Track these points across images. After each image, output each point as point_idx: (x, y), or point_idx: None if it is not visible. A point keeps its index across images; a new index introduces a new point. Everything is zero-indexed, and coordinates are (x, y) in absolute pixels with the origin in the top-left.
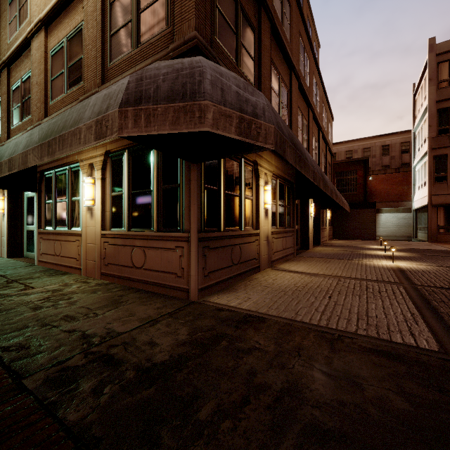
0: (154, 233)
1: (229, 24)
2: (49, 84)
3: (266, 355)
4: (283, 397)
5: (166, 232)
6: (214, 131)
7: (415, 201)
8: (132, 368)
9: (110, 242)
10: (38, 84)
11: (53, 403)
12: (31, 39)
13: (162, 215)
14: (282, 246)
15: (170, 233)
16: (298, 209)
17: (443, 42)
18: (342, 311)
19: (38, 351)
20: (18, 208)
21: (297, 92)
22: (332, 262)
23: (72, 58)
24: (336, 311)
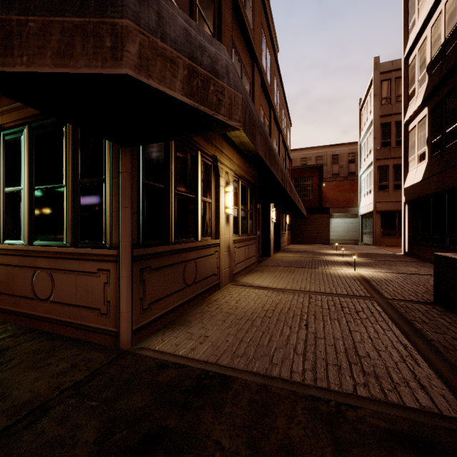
0: (66, 248)
1: None
2: None
3: None
4: None
5: (86, 247)
6: (143, 78)
7: (361, 207)
8: None
9: (1, 261)
10: None
11: None
12: None
13: (80, 222)
14: (244, 256)
15: (90, 249)
16: (260, 214)
17: (385, 62)
18: (327, 349)
19: None
20: None
21: (260, 87)
22: (297, 272)
23: None
24: (320, 351)
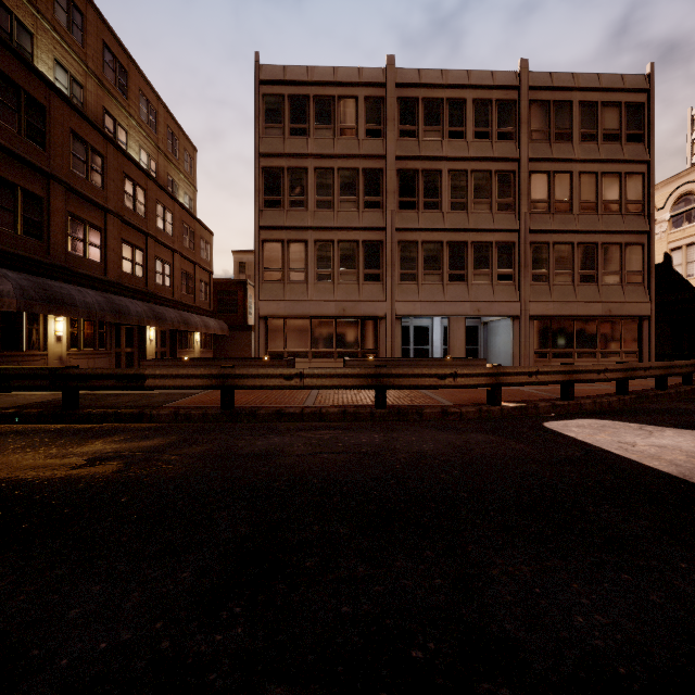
0: None
1: (7, 208)
2: None
3: None
4: None
5: None
6: None
7: None
8: None
9: None
10: None
11: None
12: None
13: None
14: (87, 366)
15: None
16: (134, 333)
17: None
18: None
19: None
20: None
21: (119, 228)
22: None
23: None
24: None
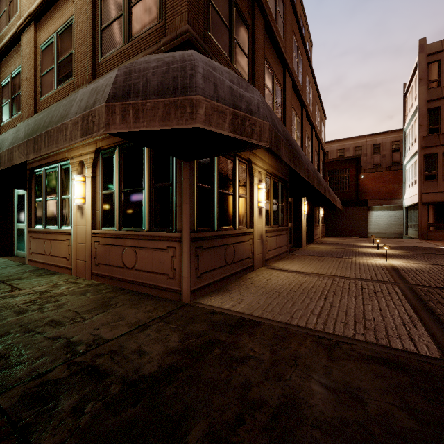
0: (145, 232)
1: (223, 20)
2: (39, 80)
3: (261, 364)
4: (280, 415)
5: (158, 232)
6: (207, 127)
7: (405, 199)
8: (118, 382)
9: (101, 241)
10: (28, 80)
11: (28, 425)
12: (21, 34)
13: (154, 214)
14: (276, 244)
15: (162, 232)
16: (291, 207)
17: (433, 43)
18: (339, 313)
19: (17, 361)
20: (8, 206)
21: (291, 90)
22: (326, 260)
23: (63, 53)
24: (332, 314)
